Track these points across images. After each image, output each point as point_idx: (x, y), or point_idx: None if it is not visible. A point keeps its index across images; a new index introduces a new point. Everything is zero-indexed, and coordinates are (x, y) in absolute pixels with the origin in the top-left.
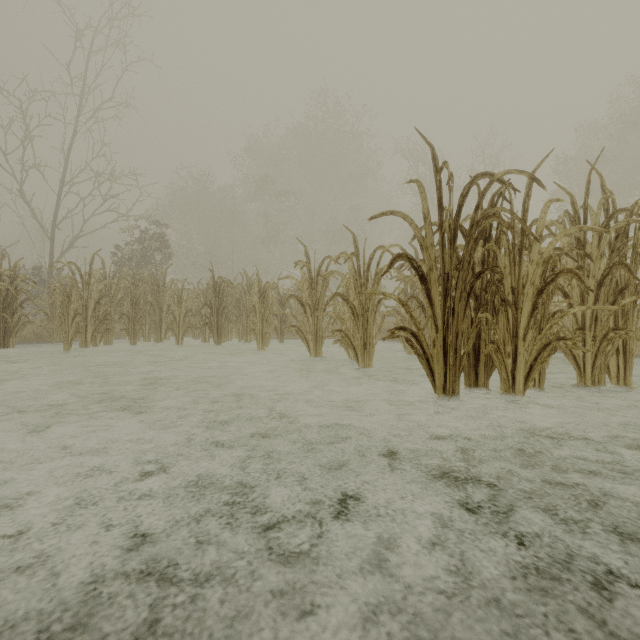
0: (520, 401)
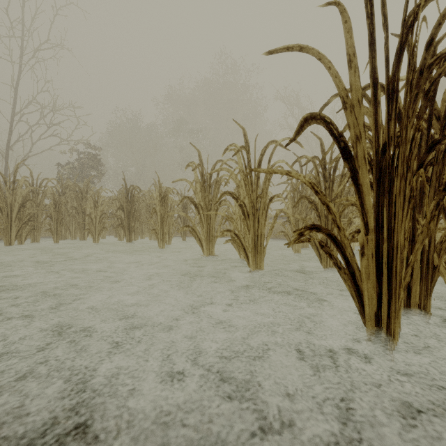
0: None
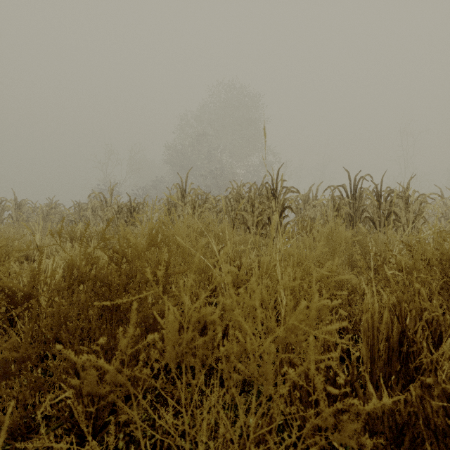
0: None
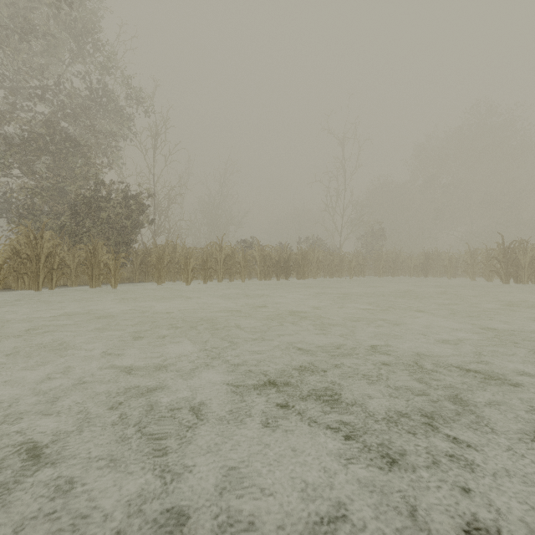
0: (525, 286)
